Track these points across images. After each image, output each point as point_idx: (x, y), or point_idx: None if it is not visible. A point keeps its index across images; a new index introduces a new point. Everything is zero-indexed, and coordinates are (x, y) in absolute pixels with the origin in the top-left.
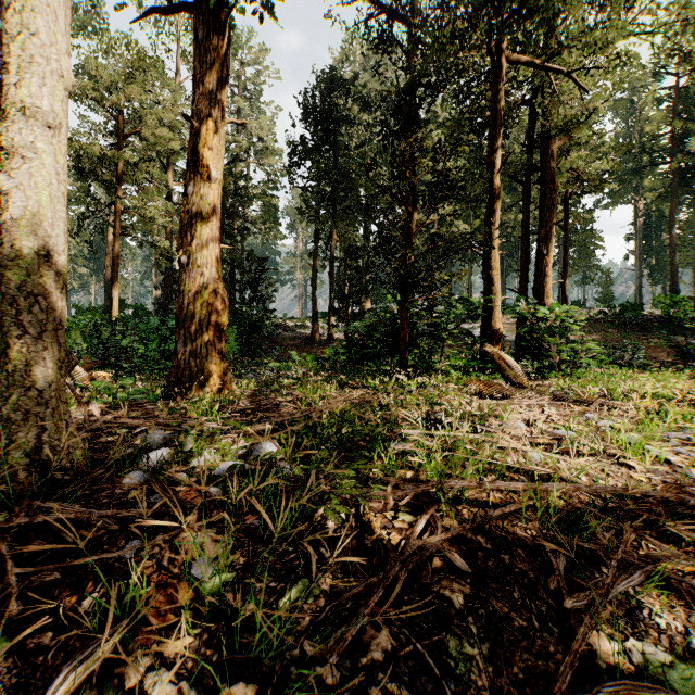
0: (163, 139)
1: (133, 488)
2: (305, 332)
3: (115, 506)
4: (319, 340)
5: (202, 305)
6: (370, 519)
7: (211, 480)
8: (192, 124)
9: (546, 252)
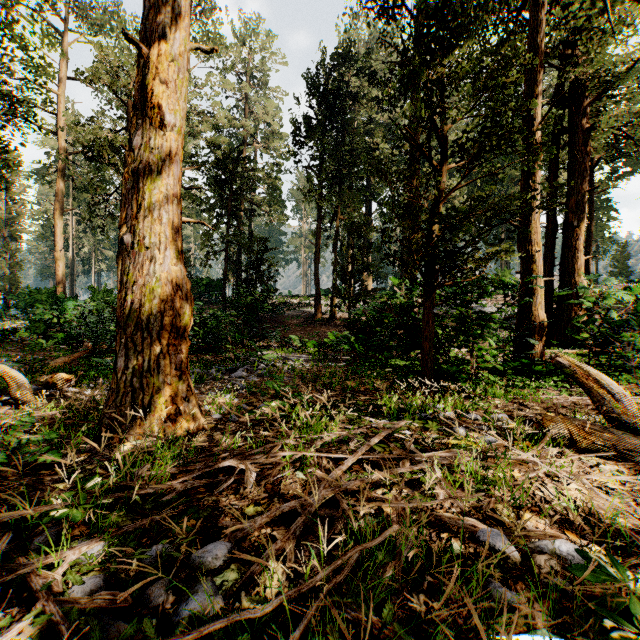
0: None
1: None
2: (308, 311)
3: None
4: (322, 319)
5: (152, 302)
6: None
7: None
8: (139, 49)
9: (577, 223)
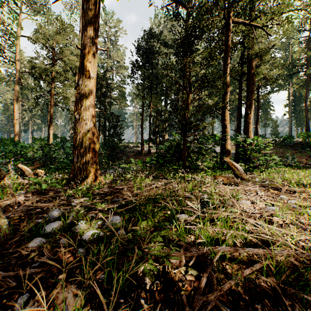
0: (72, 61)
1: (33, 250)
2: (138, 149)
3: (19, 265)
4: (144, 153)
5: (86, 139)
6: (172, 276)
7: (80, 242)
8: (81, 50)
9: (249, 112)
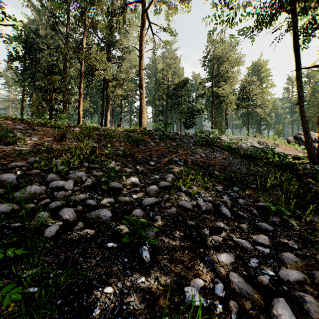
0: None
1: None
2: None
3: None
4: None
5: None
6: None
7: None
8: None
9: (107, 113)
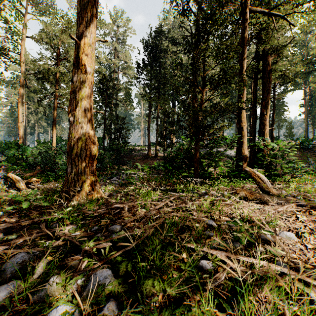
0: None
1: None
2: (144, 152)
3: None
4: (151, 156)
5: (82, 145)
6: None
7: None
8: (76, 41)
9: (265, 113)
